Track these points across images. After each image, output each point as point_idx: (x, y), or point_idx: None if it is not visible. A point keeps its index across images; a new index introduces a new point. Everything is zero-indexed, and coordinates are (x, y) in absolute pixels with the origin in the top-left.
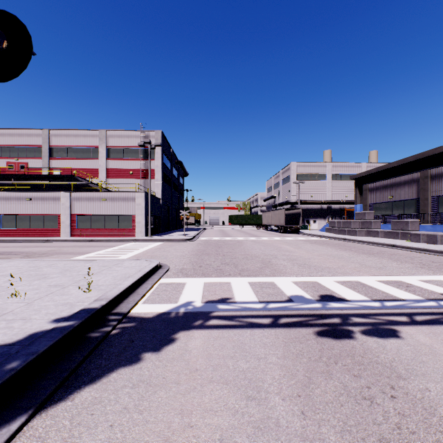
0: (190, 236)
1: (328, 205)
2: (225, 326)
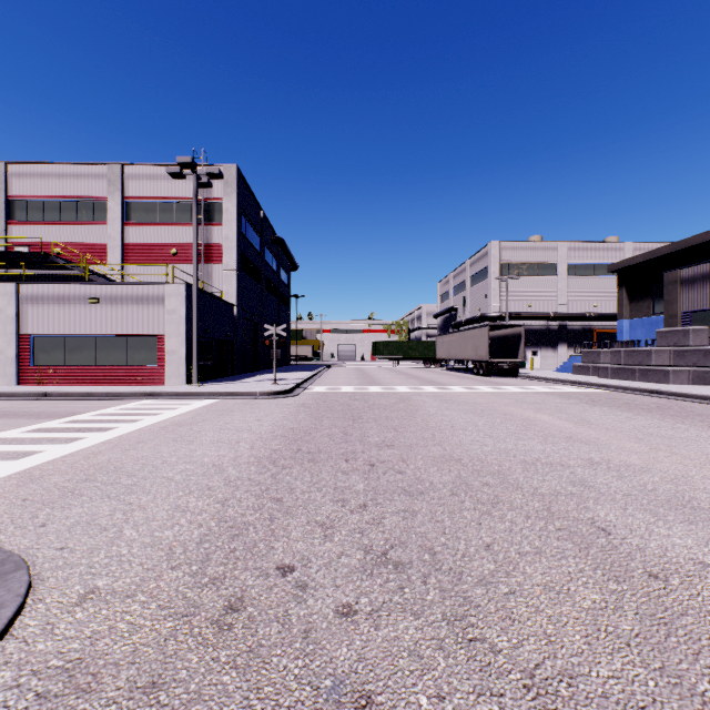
0: (288, 383)
1: (560, 322)
2: None
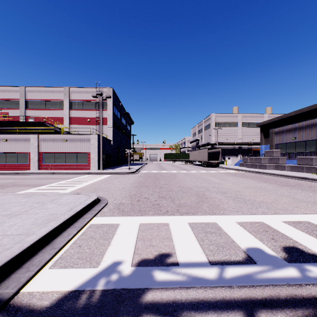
0: (133, 169)
1: (239, 145)
2: None
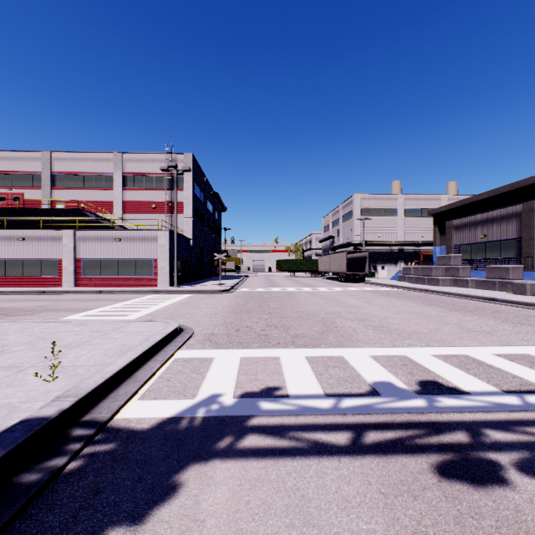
0: (227, 286)
1: (400, 247)
2: (272, 451)
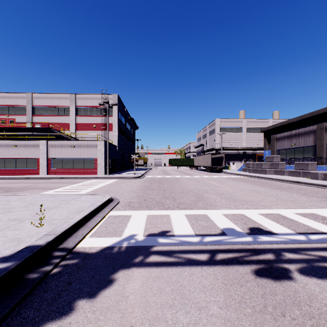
0: (138, 174)
1: (243, 151)
2: (165, 263)
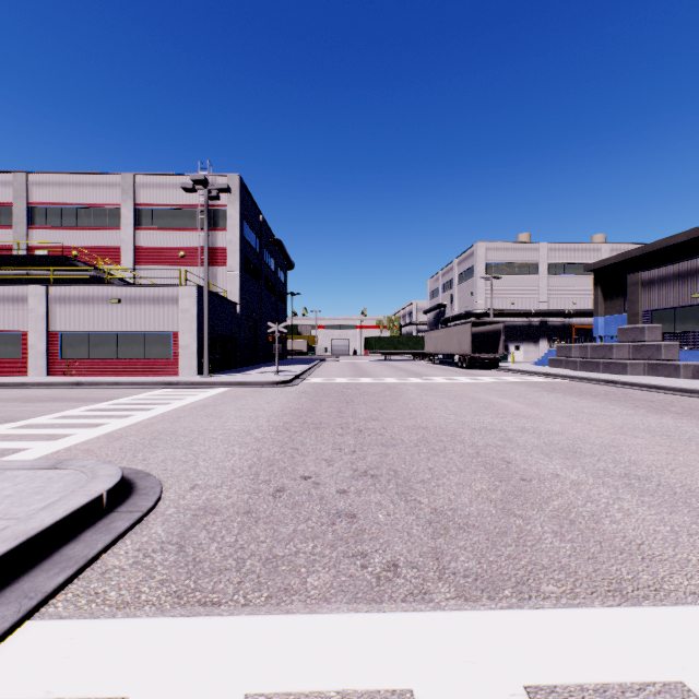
0: (288, 375)
1: (542, 318)
2: None
